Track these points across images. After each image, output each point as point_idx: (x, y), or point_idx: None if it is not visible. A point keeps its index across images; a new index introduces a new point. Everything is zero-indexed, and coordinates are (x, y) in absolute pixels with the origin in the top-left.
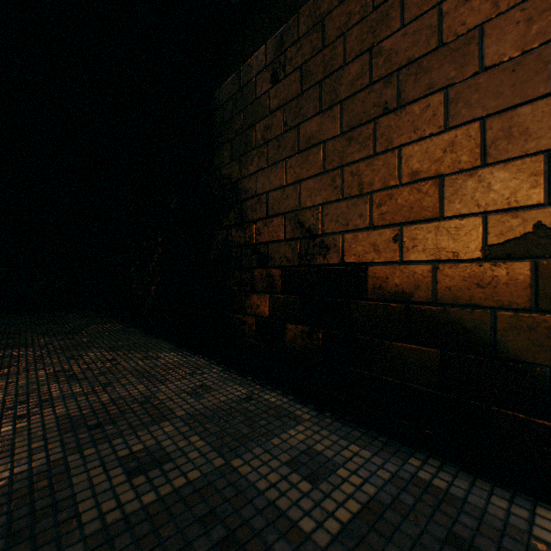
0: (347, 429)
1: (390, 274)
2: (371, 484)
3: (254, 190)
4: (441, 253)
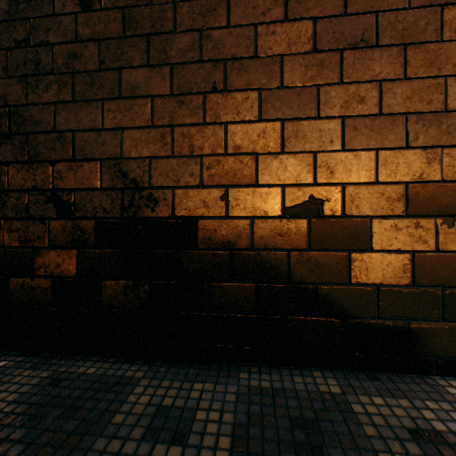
0: (183, 370)
1: (218, 226)
2: (227, 412)
3: (51, 124)
4: (256, 211)
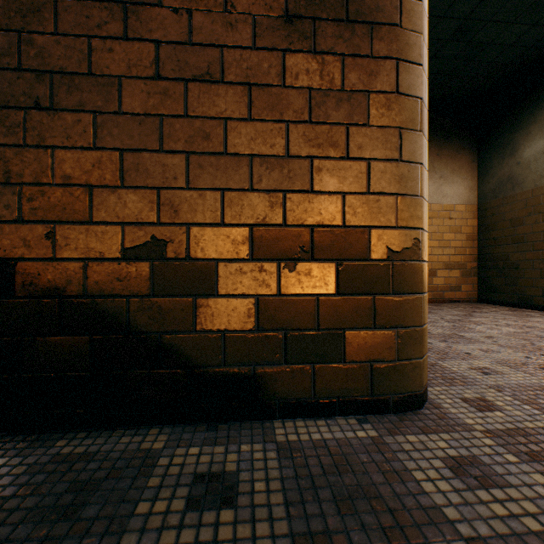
0: None
1: (44, 270)
2: None
3: None
4: (91, 252)
